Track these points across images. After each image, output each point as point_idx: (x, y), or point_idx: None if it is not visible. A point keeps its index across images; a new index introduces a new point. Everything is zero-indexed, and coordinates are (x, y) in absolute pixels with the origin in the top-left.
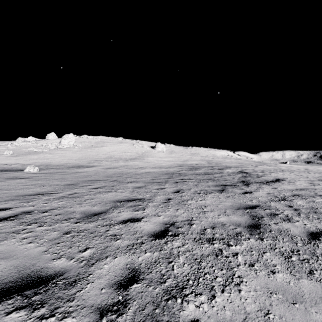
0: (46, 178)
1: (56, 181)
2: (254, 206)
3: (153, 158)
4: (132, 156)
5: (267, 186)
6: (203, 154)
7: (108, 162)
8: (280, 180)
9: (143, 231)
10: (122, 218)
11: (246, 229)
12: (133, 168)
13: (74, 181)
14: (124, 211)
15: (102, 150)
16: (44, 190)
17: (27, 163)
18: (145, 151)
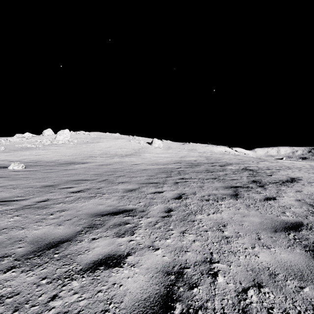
0: (25, 177)
1: (34, 182)
2: (295, 225)
3: (149, 154)
4: (128, 152)
5: (288, 189)
6: (200, 150)
7: (102, 158)
8: (297, 180)
9: (124, 300)
10: (92, 256)
11: None
12: (127, 165)
13: (55, 182)
14: (101, 237)
15: (97, 146)
16: (9, 195)
17: (16, 159)
18: (142, 147)
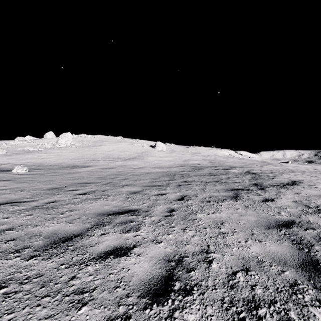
0: (30, 180)
1: (40, 184)
2: (288, 223)
3: (153, 157)
4: (131, 155)
5: (288, 191)
6: (204, 153)
7: (105, 161)
8: (297, 183)
9: (132, 280)
10: (102, 248)
11: (302, 274)
12: (131, 169)
13: (60, 184)
14: (109, 233)
15: (100, 149)
16: (18, 196)
17: (19, 163)
18: (145, 150)
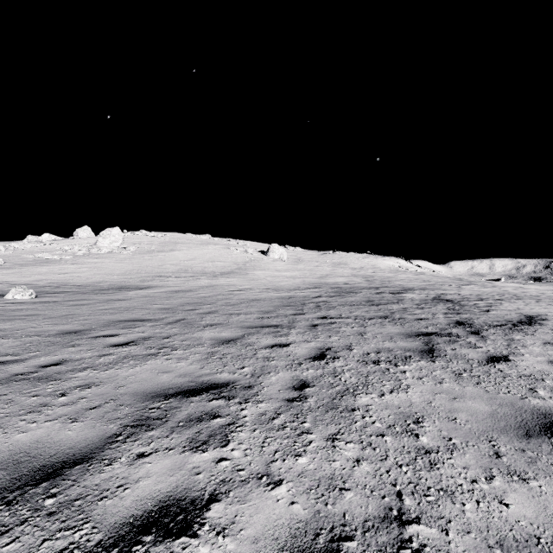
0: (33, 314)
1: (47, 324)
2: None
3: (264, 271)
4: (225, 268)
5: (528, 338)
6: (354, 264)
7: (179, 279)
8: (538, 321)
9: None
10: (131, 503)
11: None
12: (224, 292)
13: (86, 324)
14: (157, 451)
15: (171, 257)
16: None
17: (23, 281)
18: (250, 258)
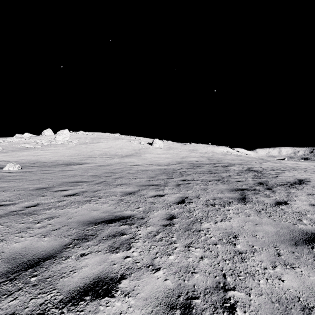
0: (19, 178)
1: (28, 184)
2: None
3: (150, 154)
4: (128, 152)
5: (299, 192)
6: (201, 150)
7: (102, 159)
8: (305, 182)
9: None
10: (78, 280)
11: None
12: (127, 166)
13: (50, 184)
14: (91, 252)
15: (97, 146)
16: None
17: (13, 160)
18: (142, 147)
